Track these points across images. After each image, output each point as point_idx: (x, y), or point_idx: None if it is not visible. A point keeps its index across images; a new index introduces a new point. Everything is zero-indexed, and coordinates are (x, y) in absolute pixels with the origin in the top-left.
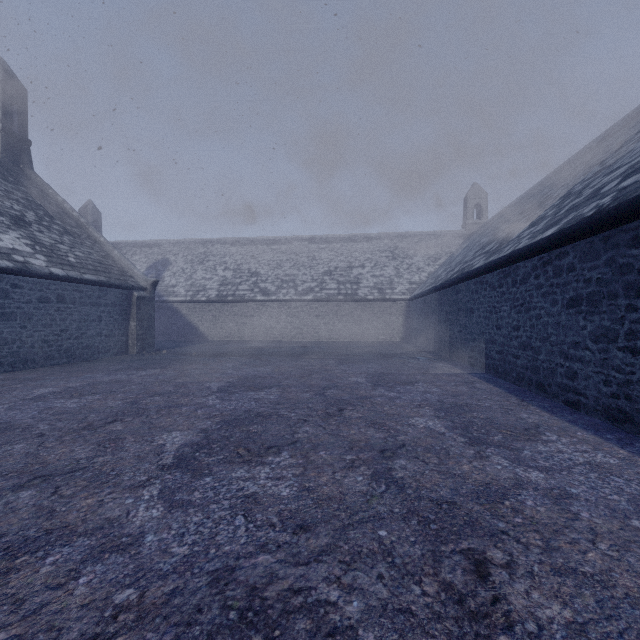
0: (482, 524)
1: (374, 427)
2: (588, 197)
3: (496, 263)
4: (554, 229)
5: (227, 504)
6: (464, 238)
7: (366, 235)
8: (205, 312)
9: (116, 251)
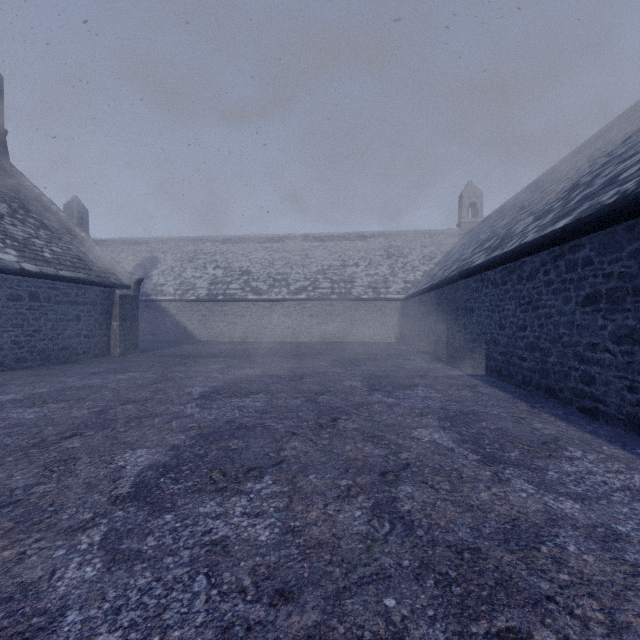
0: (519, 585)
1: (372, 441)
2: (603, 185)
3: (500, 259)
4: (567, 220)
5: (187, 556)
6: (459, 237)
7: (360, 233)
8: (194, 312)
9: (98, 247)
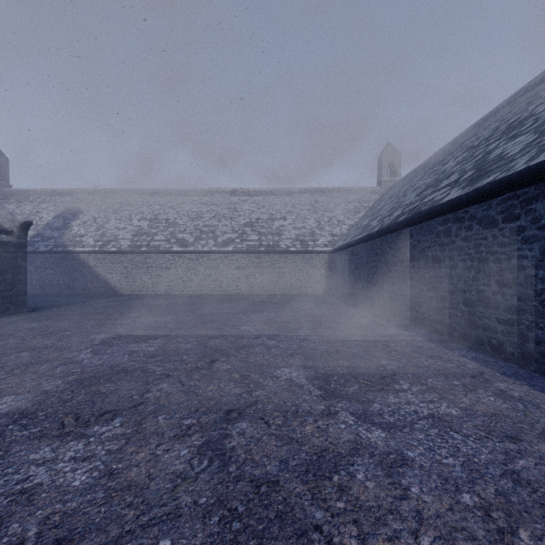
0: None
1: None
2: None
3: (511, 181)
4: None
5: None
6: (380, 194)
7: (287, 189)
8: (116, 264)
9: None
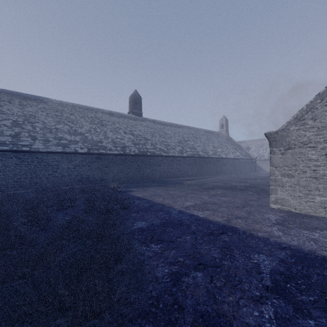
0: None
1: None
2: None
3: None
4: None
5: None
6: None
7: None
8: (264, 163)
9: (247, 151)
